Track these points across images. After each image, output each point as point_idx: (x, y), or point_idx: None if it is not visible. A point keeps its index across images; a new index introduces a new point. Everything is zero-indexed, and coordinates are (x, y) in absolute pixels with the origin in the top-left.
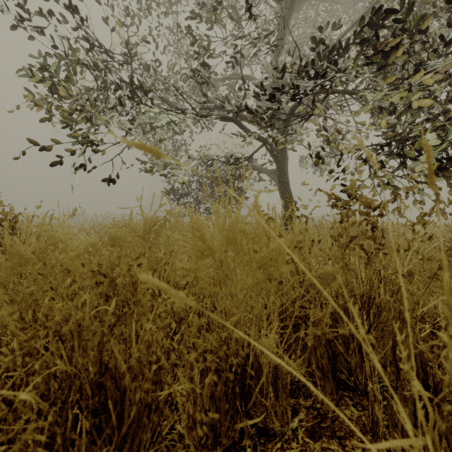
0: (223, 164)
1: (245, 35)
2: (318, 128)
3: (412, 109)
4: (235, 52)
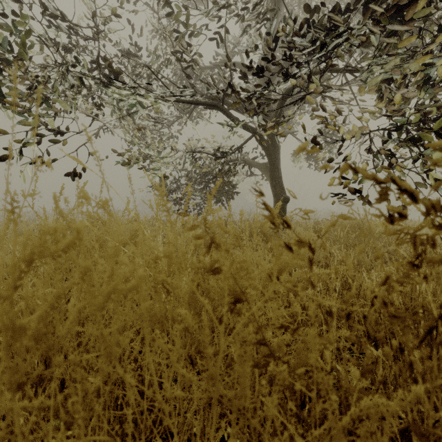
0: (212, 158)
1: (229, 4)
2: (315, 107)
3: (427, 87)
4: (219, 27)
